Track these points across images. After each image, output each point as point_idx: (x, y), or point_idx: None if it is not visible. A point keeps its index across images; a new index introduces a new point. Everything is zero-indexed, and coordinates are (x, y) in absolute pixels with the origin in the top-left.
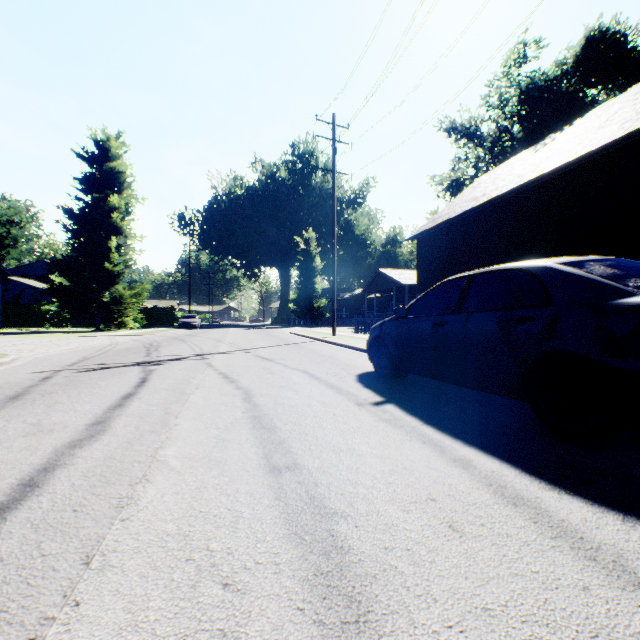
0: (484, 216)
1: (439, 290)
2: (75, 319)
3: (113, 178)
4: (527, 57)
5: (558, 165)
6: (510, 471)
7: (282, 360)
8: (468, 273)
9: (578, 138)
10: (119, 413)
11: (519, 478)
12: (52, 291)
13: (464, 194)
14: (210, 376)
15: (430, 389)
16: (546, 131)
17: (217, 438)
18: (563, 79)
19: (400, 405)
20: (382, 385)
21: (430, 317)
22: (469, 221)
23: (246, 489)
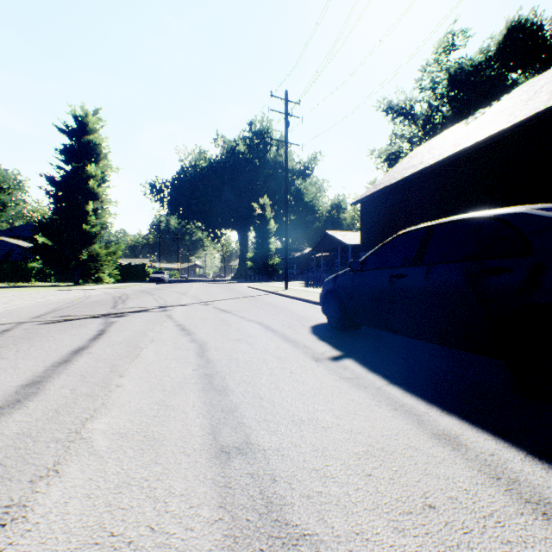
0: (422, 181)
1: (395, 242)
2: (56, 275)
3: (90, 150)
4: (455, 45)
5: (492, 133)
6: (513, 454)
7: (239, 312)
8: (427, 224)
9: (508, 110)
10: (61, 371)
11: (529, 466)
12: (35, 250)
13: (402, 163)
14: (168, 328)
15: (385, 342)
16: (472, 110)
17: (160, 404)
18: (487, 64)
19: (359, 360)
20: (337, 337)
21: (386, 269)
22: (408, 186)
23: (181, 488)
